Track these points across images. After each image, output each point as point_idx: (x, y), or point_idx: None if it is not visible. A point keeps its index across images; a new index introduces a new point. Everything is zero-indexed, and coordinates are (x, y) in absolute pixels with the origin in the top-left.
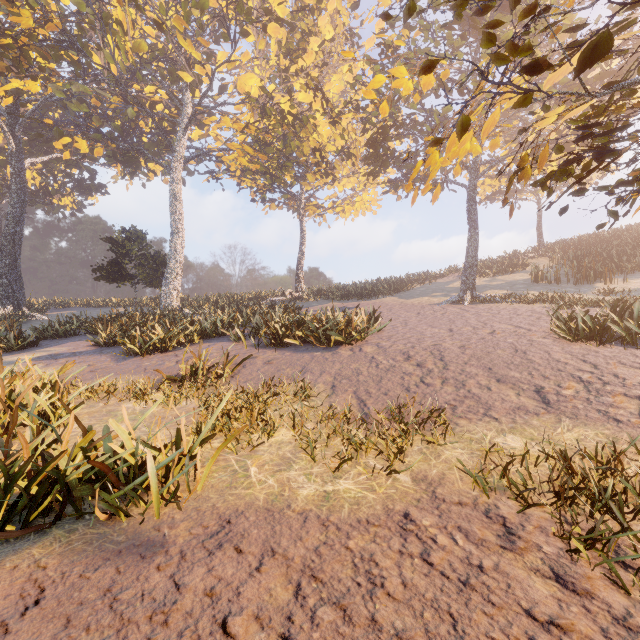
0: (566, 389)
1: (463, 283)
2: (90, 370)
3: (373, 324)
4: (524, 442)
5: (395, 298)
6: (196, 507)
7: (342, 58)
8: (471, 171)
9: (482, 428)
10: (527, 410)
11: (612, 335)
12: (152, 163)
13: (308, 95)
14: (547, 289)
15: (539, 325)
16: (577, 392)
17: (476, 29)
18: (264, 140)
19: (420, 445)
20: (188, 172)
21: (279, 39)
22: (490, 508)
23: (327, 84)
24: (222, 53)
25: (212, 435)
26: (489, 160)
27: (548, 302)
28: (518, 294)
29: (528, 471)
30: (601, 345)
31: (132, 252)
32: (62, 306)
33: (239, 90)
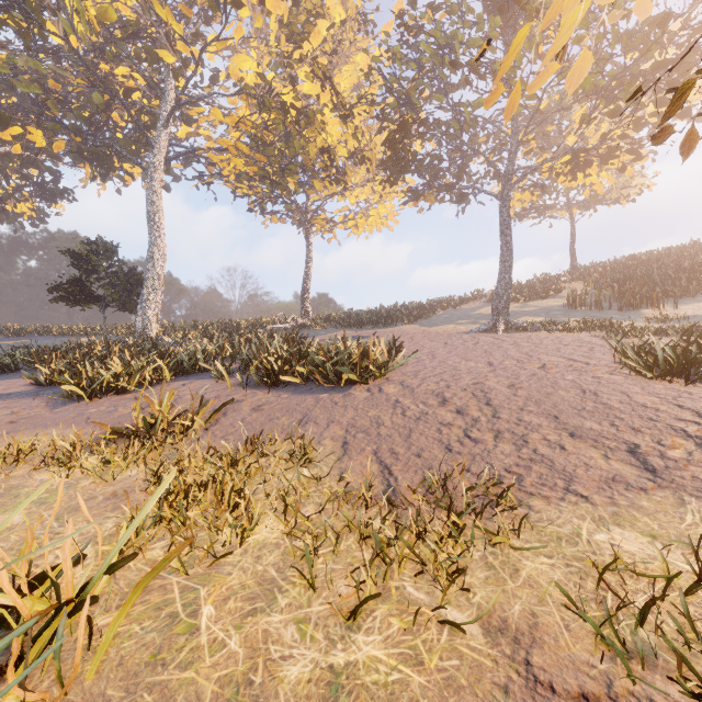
0: (672, 448)
1: (495, 308)
2: (10, 420)
3: (394, 356)
4: (660, 553)
5: (416, 326)
6: None
7: (355, 47)
8: (504, 178)
9: (569, 514)
10: (627, 482)
11: None
12: (129, 164)
13: (315, 85)
14: (589, 316)
15: (597, 357)
16: (689, 453)
17: (516, 1)
18: (263, 139)
19: (482, 548)
20: (174, 177)
21: (280, 18)
22: None
23: (337, 75)
24: (213, 36)
25: (132, 555)
26: (524, 167)
27: (595, 330)
28: (557, 321)
29: (688, 617)
30: (689, 383)
31: (99, 268)
32: (16, 334)
33: (232, 76)
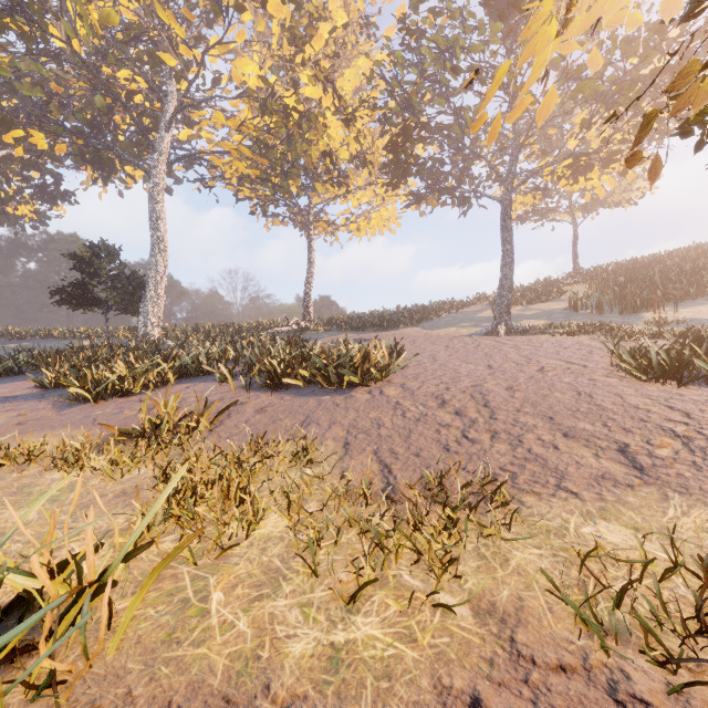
0: (660, 447)
1: (497, 311)
2: (18, 422)
3: (395, 359)
4: (639, 542)
5: (418, 329)
6: (93, 700)
7: (357, 50)
8: (506, 182)
9: (559, 509)
10: (615, 480)
11: (698, 373)
12: (130, 167)
13: (317, 89)
14: (589, 319)
15: (594, 360)
16: (676, 452)
17: (516, 8)
18: (265, 142)
19: (475, 540)
20: (176, 180)
21: (282, 21)
22: (615, 678)
23: (339, 79)
24: (215, 39)
25: (147, 544)
26: (525, 171)
27: (595, 333)
28: (558, 324)
29: (660, 599)
30: (682, 386)
31: (102, 271)
32: (17, 337)
33: (234, 80)
